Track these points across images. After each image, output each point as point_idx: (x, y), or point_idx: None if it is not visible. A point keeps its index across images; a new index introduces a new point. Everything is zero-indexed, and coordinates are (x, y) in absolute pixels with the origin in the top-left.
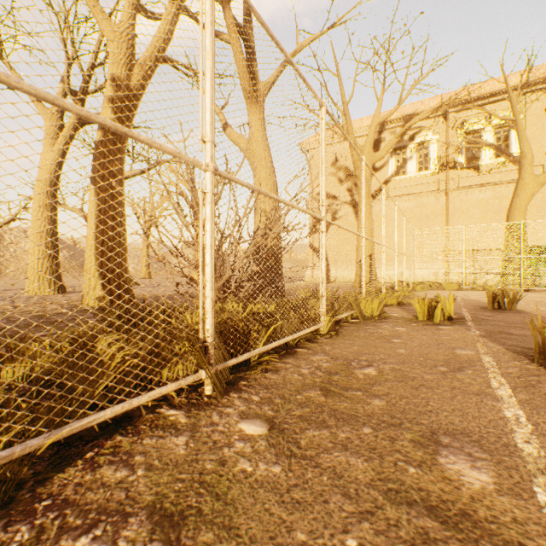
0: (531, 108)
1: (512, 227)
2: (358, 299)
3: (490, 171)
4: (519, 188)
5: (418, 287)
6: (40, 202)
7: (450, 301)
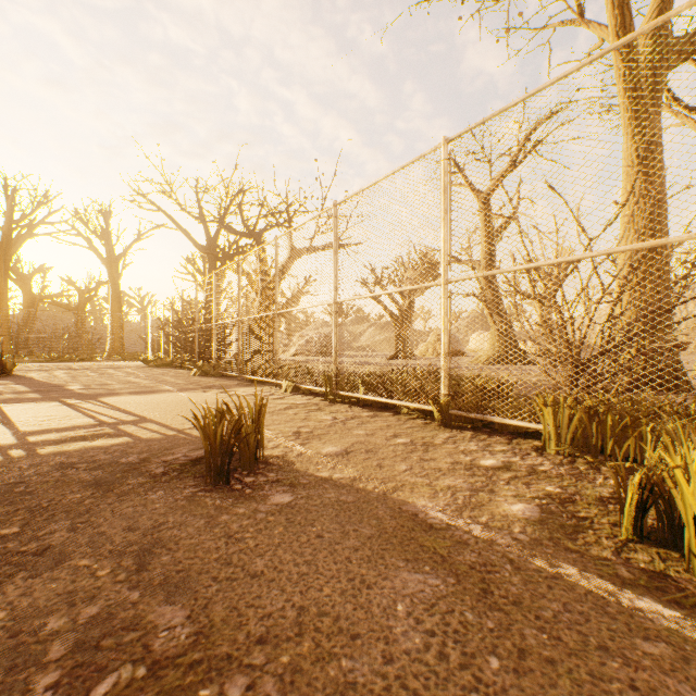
0: None
1: None
2: None
3: None
4: None
5: None
6: None
7: None
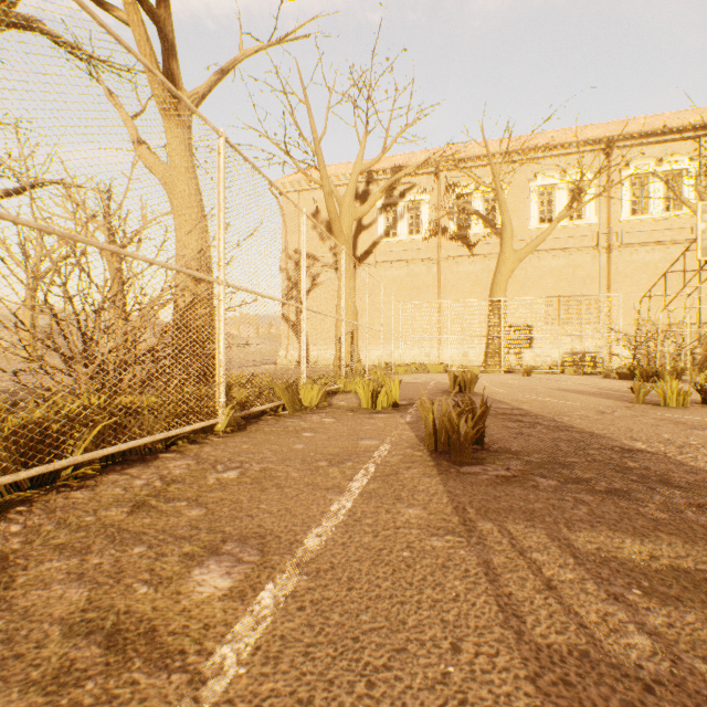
0: (515, 179)
1: (494, 304)
2: (298, 386)
3: (480, 241)
4: (501, 263)
5: (401, 370)
6: None
7: (396, 385)
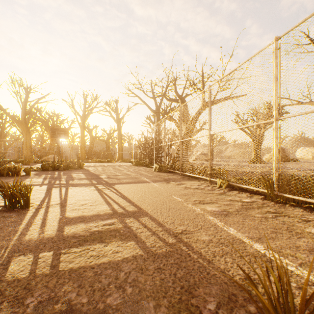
0: None
1: None
2: None
3: None
4: None
5: None
6: None
7: None
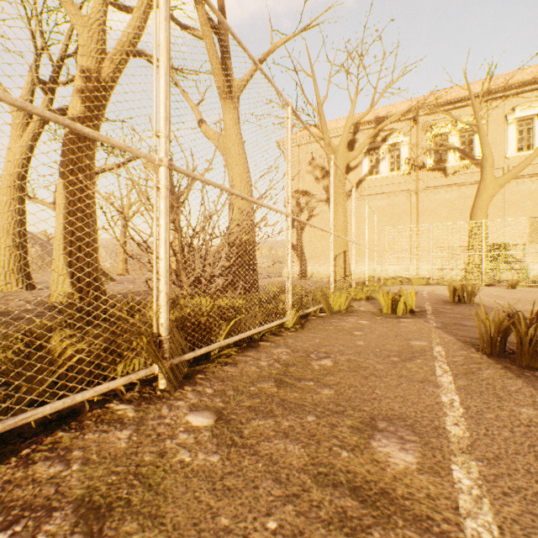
0: (492, 115)
1: (474, 225)
2: (327, 294)
3: (456, 172)
4: (481, 189)
5: (389, 283)
6: (7, 195)
7: (412, 295)
